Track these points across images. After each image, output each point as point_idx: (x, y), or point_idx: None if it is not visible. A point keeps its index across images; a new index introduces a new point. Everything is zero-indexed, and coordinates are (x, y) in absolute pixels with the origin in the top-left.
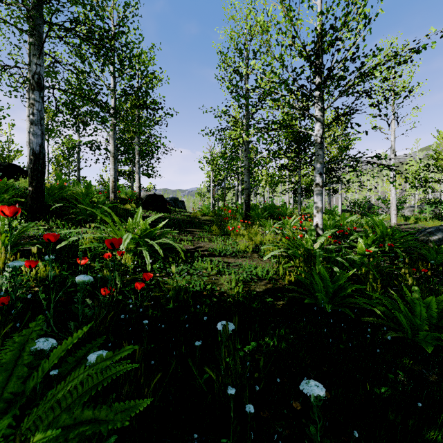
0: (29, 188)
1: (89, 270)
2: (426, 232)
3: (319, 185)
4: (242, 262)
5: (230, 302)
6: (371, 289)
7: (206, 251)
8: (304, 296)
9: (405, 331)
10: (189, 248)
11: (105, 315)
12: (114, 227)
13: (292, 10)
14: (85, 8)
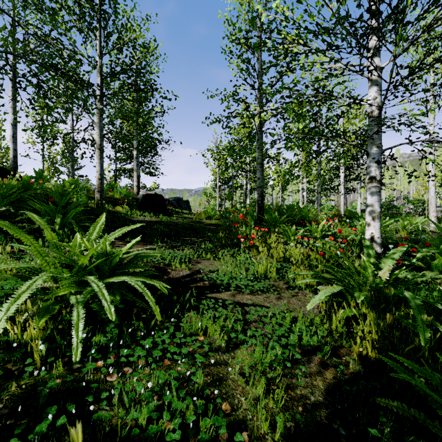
0: None
1: None
2: None
3: (376, 180)
4: (265, 303)
5: None
6: None
7: (208, 279)
8: None
9: None
10: (182, 274)
11: None
12: (42, 252)
13: None
14: None
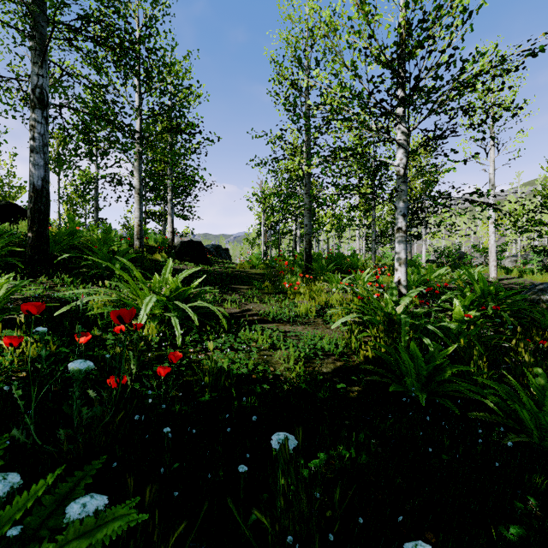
0: (28, 234)
1: (97, 347)
2: (536, 290)
3: (402, 230)
4: (303, 331)
5: (287, 390)
6: (476, 370)
7: (256, 316)
8: (387, 380)
9: (529, 431)
10: (233, 311)
11: (114, 414)
12: (135, 285)
13: (367, 3)
14: (101, 4)
